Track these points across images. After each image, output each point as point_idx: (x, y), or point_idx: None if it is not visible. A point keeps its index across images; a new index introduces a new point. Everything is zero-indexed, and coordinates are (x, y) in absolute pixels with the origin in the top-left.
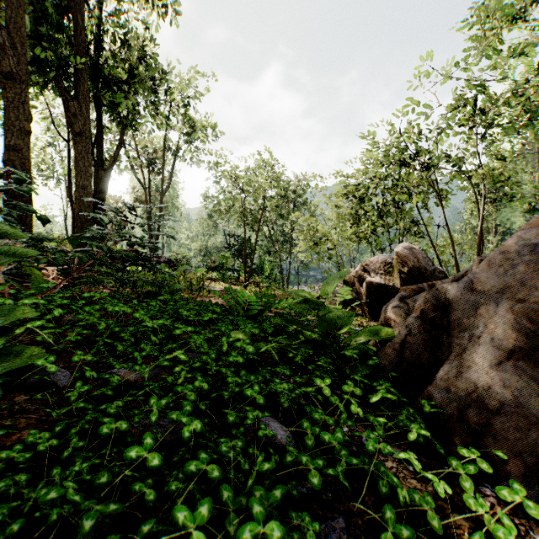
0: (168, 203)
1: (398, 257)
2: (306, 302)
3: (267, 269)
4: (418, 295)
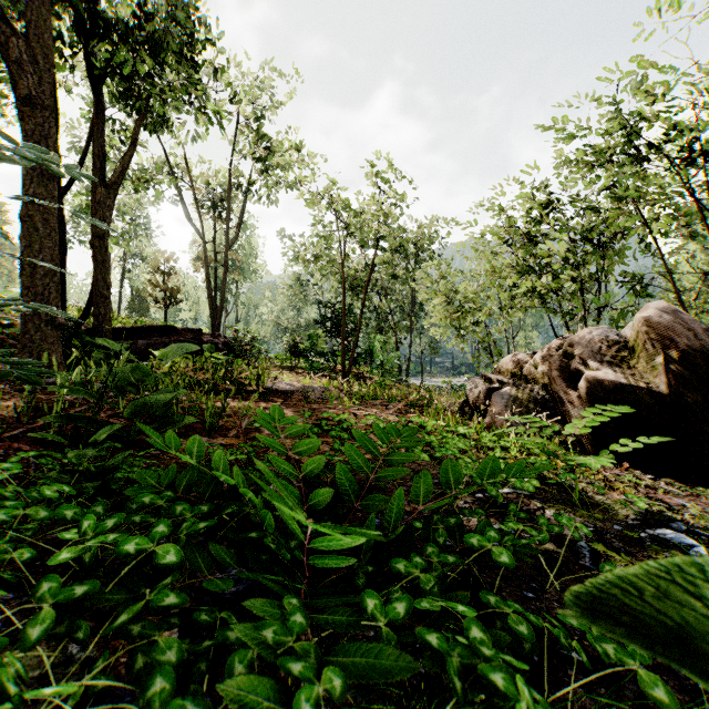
0: (240, 262)
1: (650, 329)
2: None
3: (379, 354)
4: None
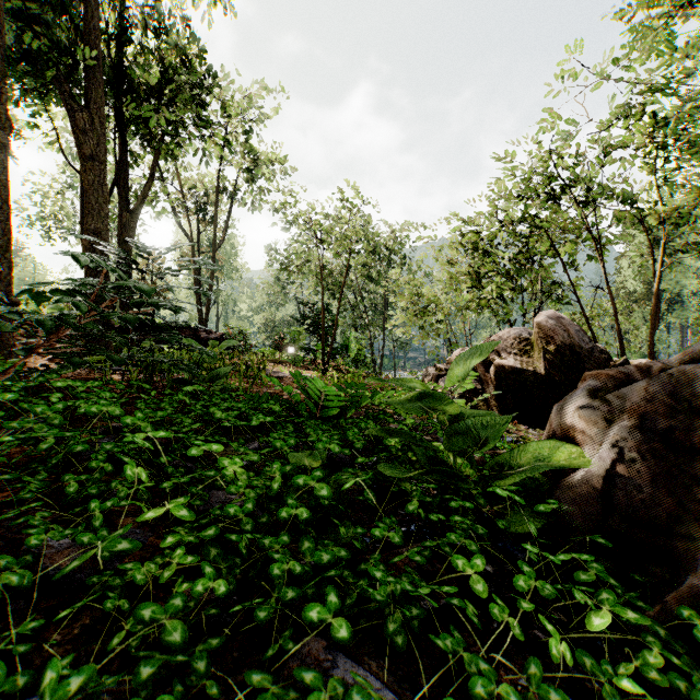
0: (223, 262)
1: (540, 330)
2: (426, 399)
3: (353, 349)
4: (630, 386)
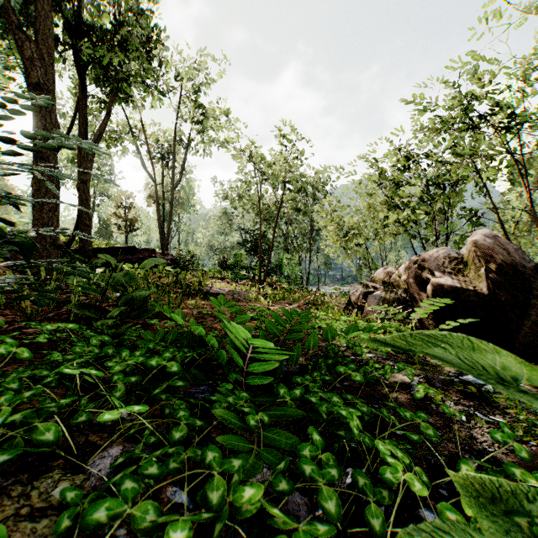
0: (182, 199)
1: (477, 248)
2: None
3: (286, 268)
4: None
